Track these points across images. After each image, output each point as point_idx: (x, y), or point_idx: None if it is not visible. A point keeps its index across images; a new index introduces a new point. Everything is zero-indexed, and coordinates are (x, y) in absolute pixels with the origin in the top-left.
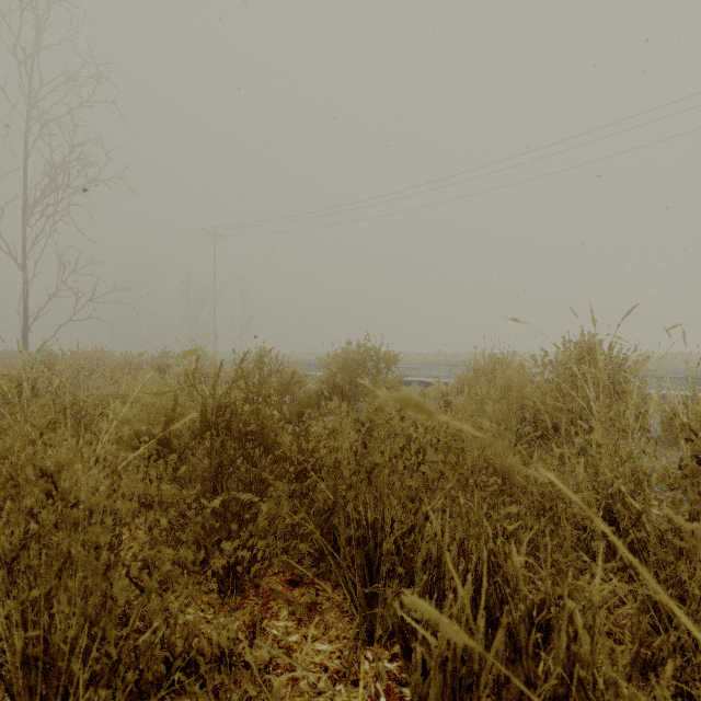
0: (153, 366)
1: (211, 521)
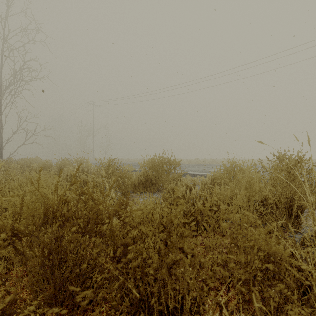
0: (57, 166)
1: None
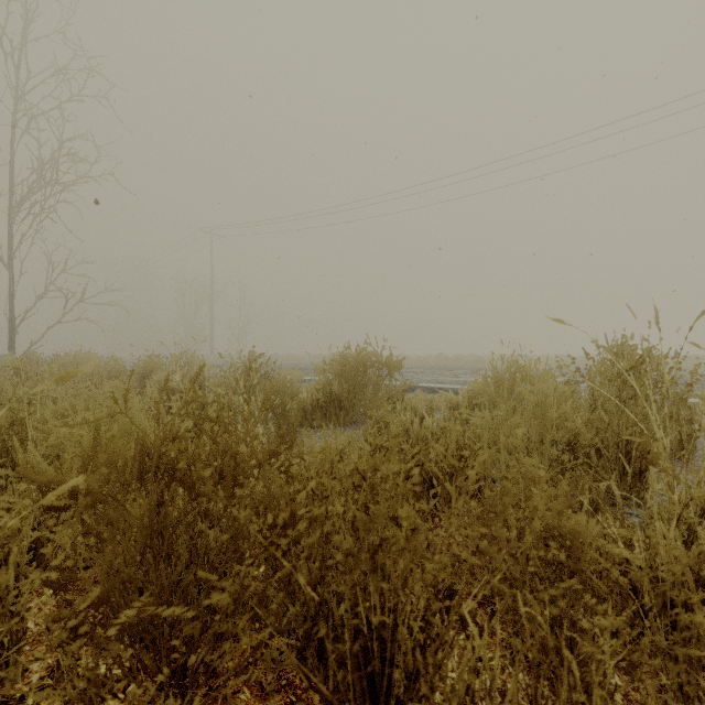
0: (136, 371)
1: (117, 648)
